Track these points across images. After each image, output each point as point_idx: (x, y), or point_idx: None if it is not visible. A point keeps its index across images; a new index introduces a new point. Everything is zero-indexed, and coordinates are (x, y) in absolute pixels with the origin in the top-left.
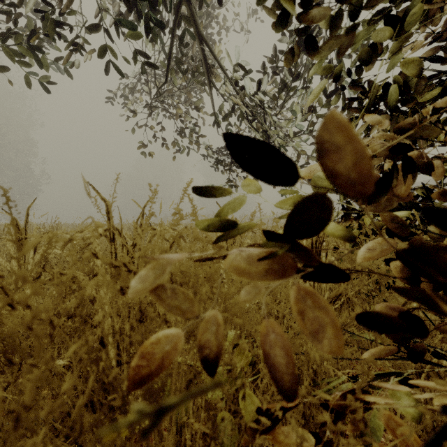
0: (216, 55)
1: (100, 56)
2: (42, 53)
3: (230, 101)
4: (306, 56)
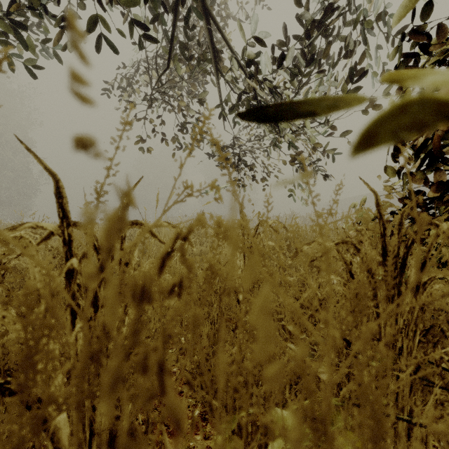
0: (222, 32)
1: (90, 30)
2: (26, 29)
3: (237, 89)
4: (325, 33)
